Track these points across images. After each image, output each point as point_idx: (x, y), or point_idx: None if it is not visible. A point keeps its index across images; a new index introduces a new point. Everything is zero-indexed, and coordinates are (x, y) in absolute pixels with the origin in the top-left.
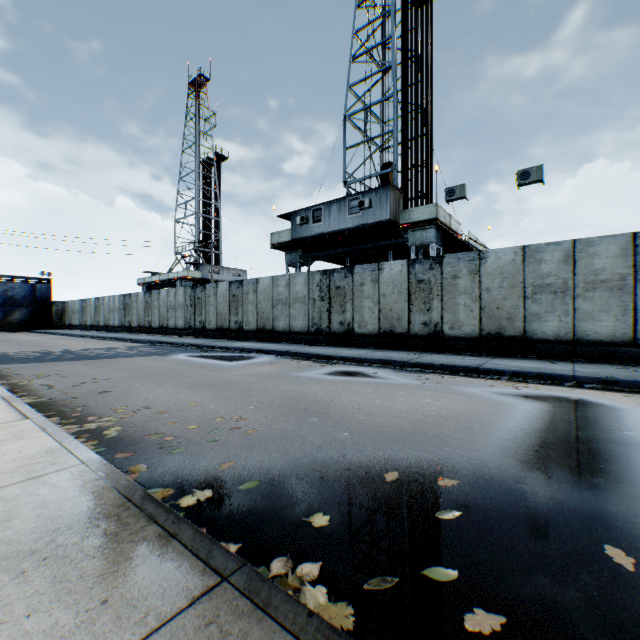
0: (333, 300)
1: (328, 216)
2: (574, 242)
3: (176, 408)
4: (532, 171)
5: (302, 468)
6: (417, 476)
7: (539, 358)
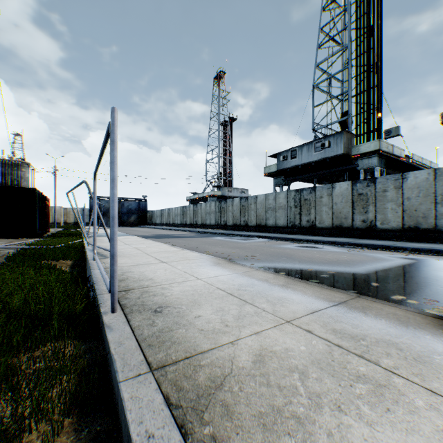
0: (302, 207)
1: (301, 154)
2: None
3: (227, 253)
4: None
5: (278, 266)
6: (320, 270)
7: None
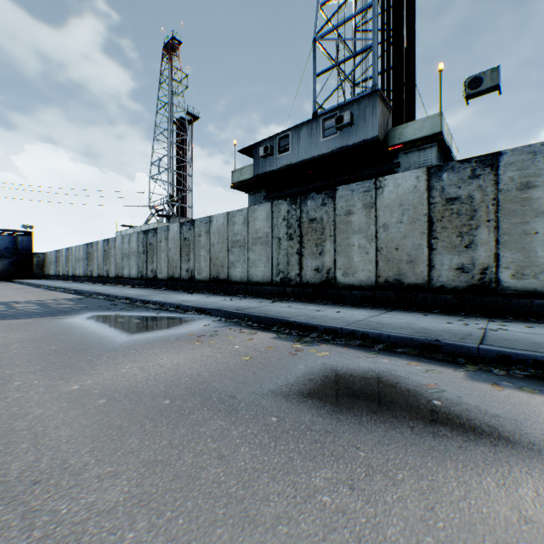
0: (305, 238)
1: (296, 143)
2: None
3: None
4: None
5: None
6: None
7: None
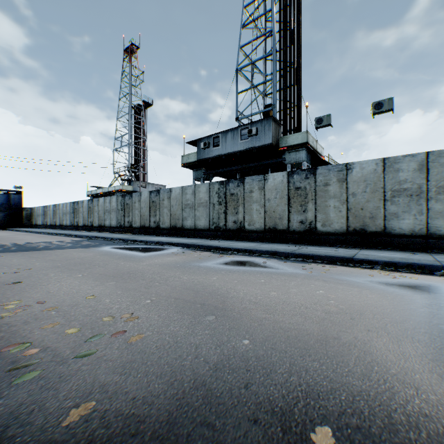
0: (228, 204)
1: (224, 142)
2: (427, 154)
3: (70, 303)
4: (384, 102)
5: (187, 418)
6: (363, 439)
7: (397, 249)
